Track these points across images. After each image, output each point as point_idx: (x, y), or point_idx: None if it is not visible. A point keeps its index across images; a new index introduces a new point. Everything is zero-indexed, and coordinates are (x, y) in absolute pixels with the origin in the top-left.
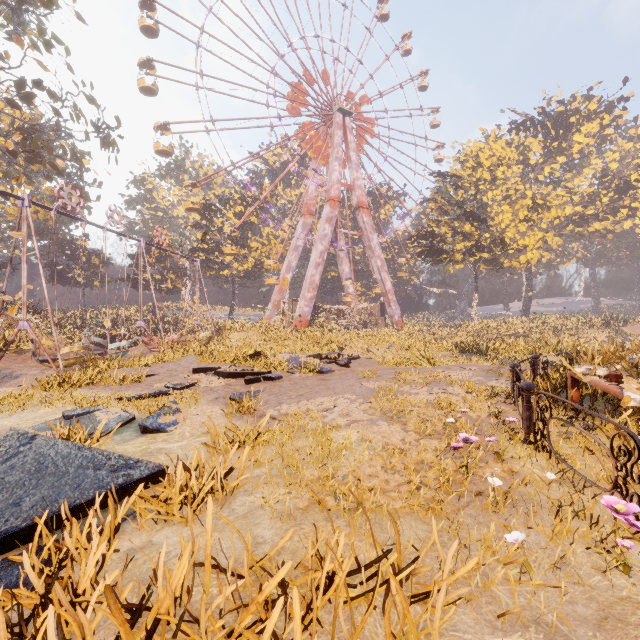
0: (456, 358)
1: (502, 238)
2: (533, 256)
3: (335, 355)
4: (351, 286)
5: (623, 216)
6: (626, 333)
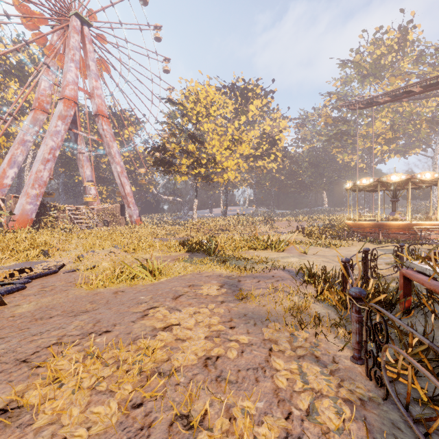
0: (185, 262)
1: (214, 158)
2: (232, 175)
3: (12, 271)
4: (93, 188)
5: (272, 159)
6: (276, 227)
